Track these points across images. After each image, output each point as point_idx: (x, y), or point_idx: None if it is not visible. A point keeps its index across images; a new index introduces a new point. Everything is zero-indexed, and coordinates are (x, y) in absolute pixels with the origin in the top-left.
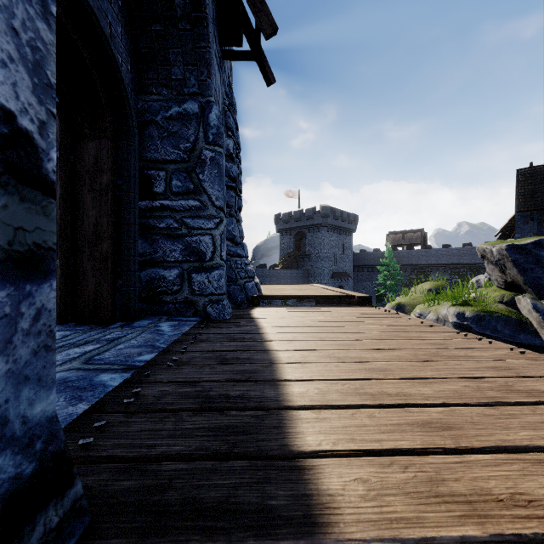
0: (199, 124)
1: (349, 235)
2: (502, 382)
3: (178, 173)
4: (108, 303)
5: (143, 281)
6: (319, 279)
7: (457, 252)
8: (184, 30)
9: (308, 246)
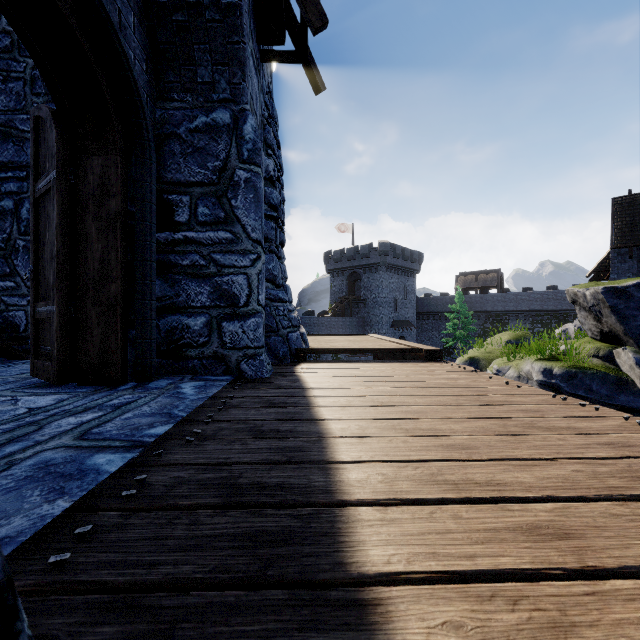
0: (231, 138)
1: (412, 277)
2: (624, 464)
3: (205, 198)
4: (117, 359)
5: (162, 332)
6: (376, 328)
7: (540, 297)
8: (212, 20)
9: (364, 289)
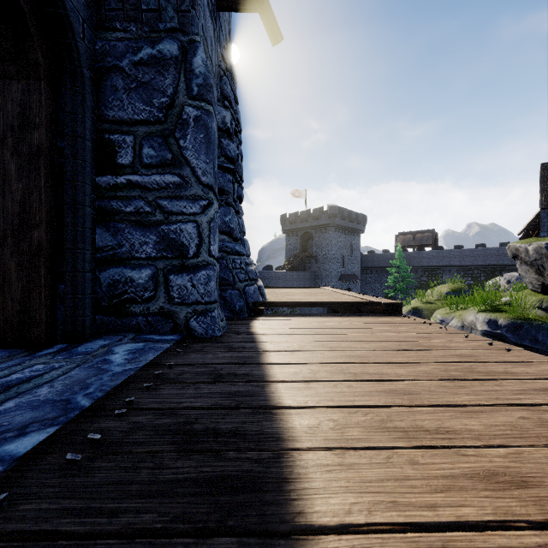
0: (179, 71)
1: (358, 236)
2: None
3: (150, 138)
4: (40, 318)
5: (103, 285)
6: (326, 281)
7: (471, 254)
8: None
9: (315, 247)
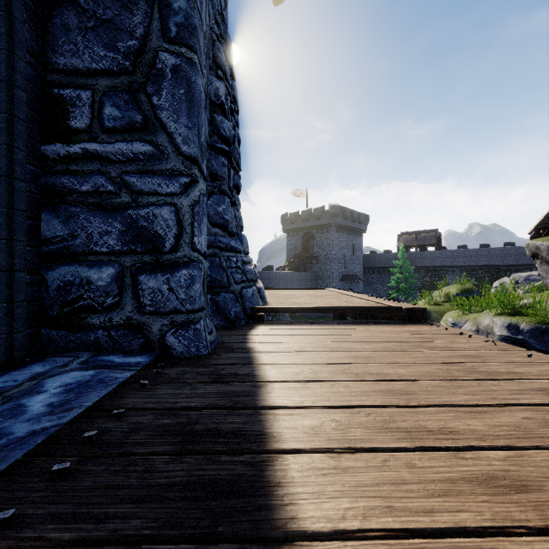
0: (152, 5)
1: (359, 236)
2: None
3: (113, 94)
4: None
5: (50, 289)
6: (328, 281)
7: (475, 254)
8: None
9: (317, 247)
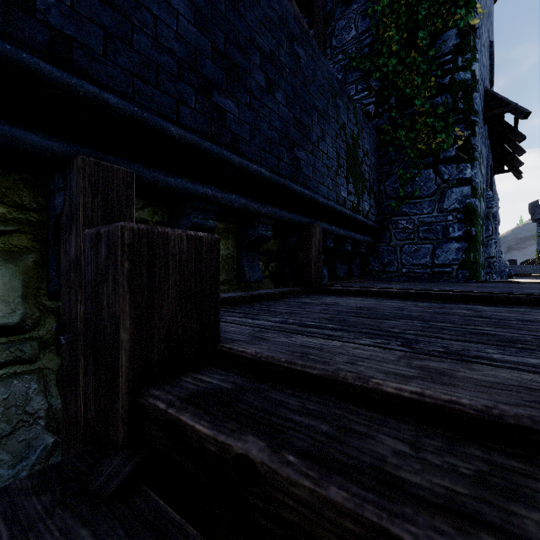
0: None
1: None
2: None
3: None
4: None
5: None
6: None
7: None
8: None
9: None
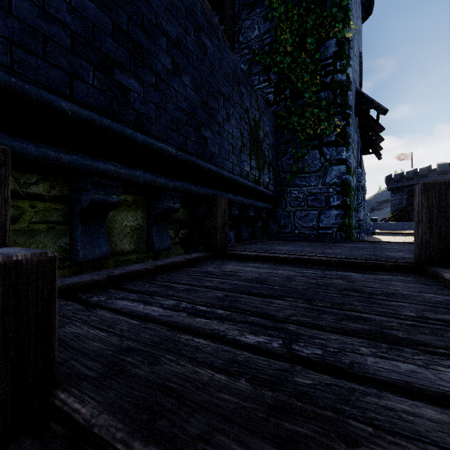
0: None
1: None
2: None
3: None
4: None
5: None
6: None
7: None
8: None
9: None
